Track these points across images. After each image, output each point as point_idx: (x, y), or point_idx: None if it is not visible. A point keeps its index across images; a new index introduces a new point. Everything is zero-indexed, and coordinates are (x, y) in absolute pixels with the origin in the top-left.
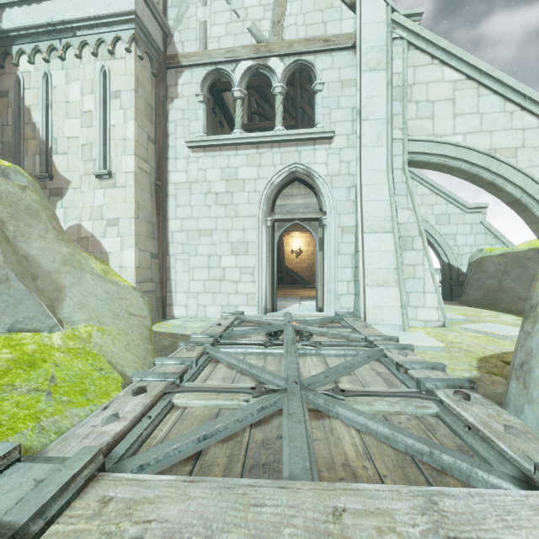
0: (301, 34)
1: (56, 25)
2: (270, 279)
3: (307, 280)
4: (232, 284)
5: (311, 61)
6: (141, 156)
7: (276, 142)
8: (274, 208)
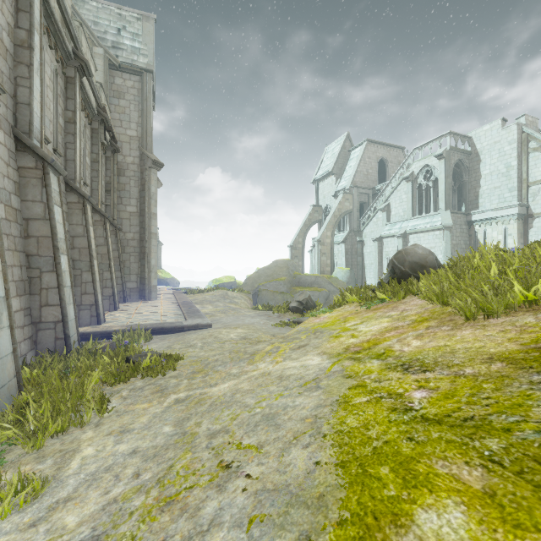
0: None
1: (489, 218)
2: None
3: None
4: None
5: None
6: None
7: None
8: None
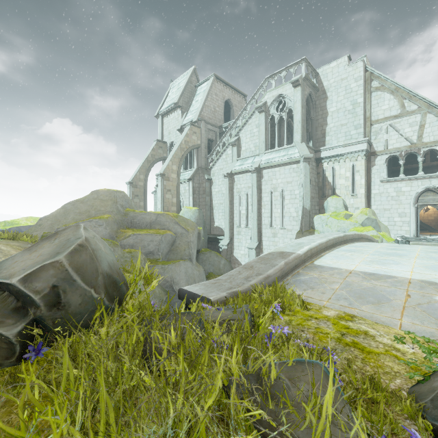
0: (431, 139)
1: (338, 154)
2: (416, 225)
3: (433, 228)
4: (398, 227)
5: (436, 149)
6: (365, 188)
7: (419, 178)
8: (418, 200)
